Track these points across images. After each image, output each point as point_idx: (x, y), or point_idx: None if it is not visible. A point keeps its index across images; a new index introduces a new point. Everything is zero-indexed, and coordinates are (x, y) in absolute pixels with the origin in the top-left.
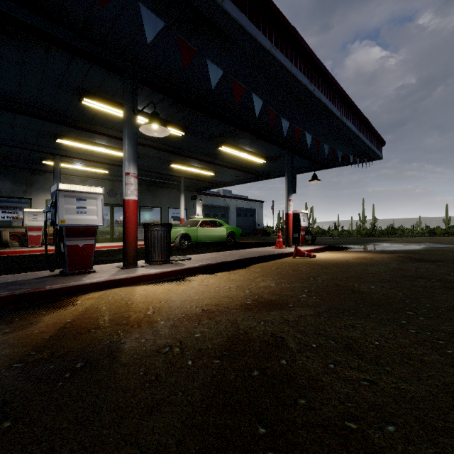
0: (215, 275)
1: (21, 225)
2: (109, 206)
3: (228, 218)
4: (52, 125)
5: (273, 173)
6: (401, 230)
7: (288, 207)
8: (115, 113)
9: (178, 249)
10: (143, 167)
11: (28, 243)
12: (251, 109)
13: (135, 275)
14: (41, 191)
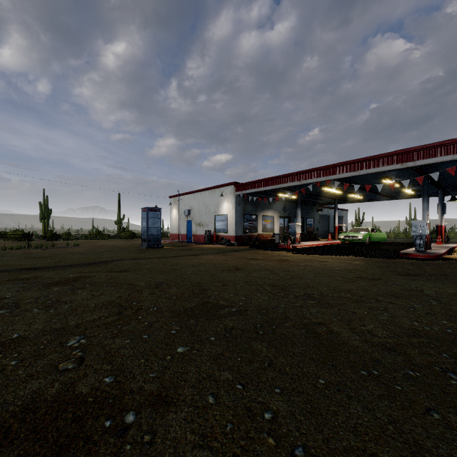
0: (456, 254)
1: (254, 231)
2: (283, 218)
3: (328, 224)
4: (333, 183)
5: (400, 196)
6: (454, 232)
7: (441, 222)
8: (386, 182)
9: (365, 245)
10: (324, 195)
11: (295, 242)
12: (449, 178)
13: (444, 252)
14: (260, 210)
